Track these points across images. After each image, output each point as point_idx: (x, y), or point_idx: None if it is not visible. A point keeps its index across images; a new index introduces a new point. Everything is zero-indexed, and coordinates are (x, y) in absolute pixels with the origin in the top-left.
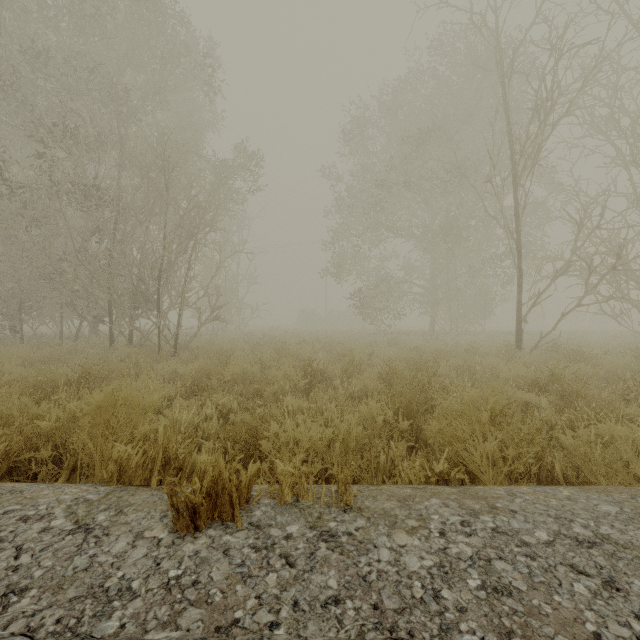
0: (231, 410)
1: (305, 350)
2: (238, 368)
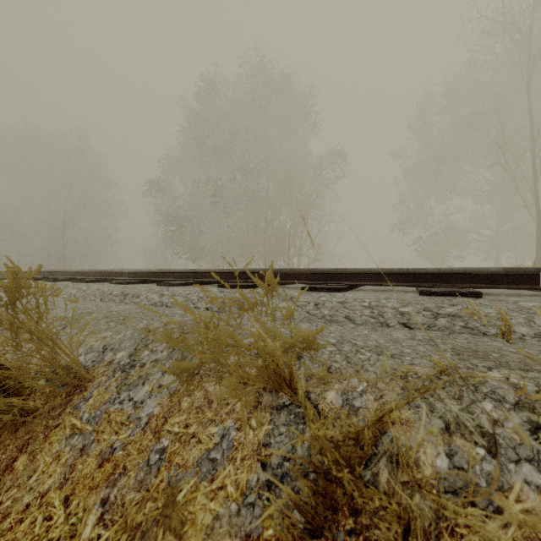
0: None
1: None
2: None
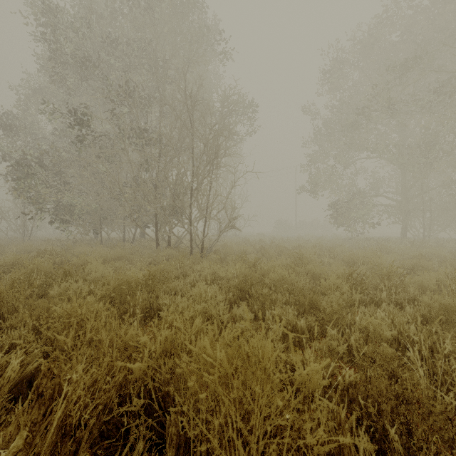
0: (296, 327)
1: (315, 255)
2: (276, 275)
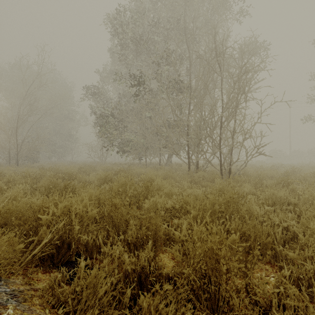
0: None
1: None
2: None
